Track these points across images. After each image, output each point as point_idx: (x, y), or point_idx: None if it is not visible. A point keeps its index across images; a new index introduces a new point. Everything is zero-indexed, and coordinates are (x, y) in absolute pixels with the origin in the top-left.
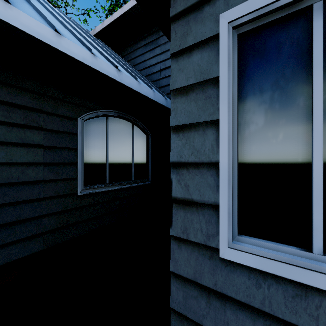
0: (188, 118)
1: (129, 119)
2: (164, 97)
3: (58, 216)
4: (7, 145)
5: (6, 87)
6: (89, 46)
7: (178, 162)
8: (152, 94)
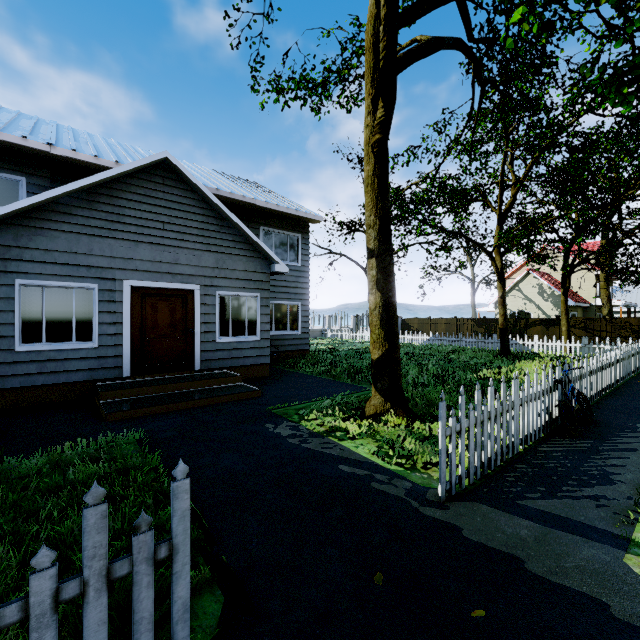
0: (1, 308)
1: None
2: None
3: None
4: None
5: None
6: None
7: None
8: None
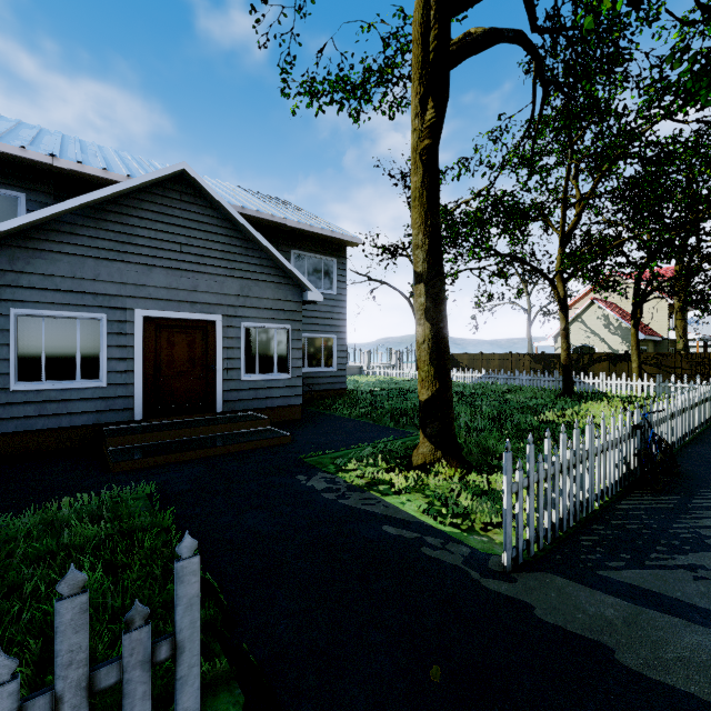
0: None
1: None
2: None
3: None
4: None
5: None
6: None
7: None
8: None
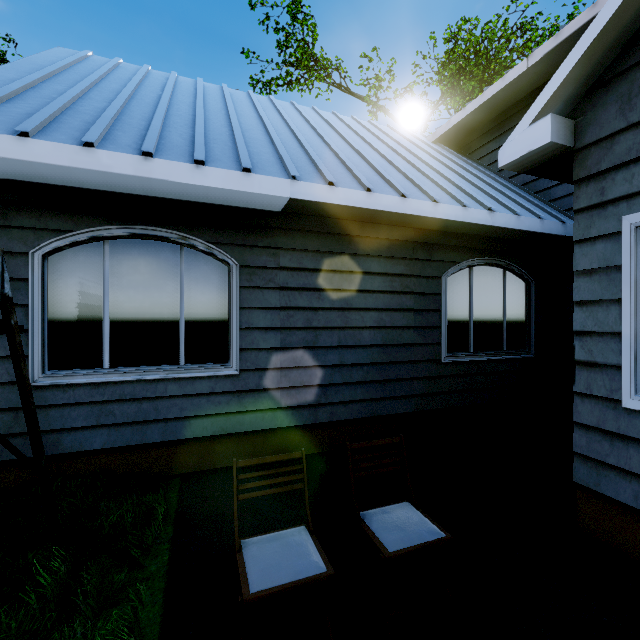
0: (591, 295)
1: (499, 265)
2: (560, 222)
3: (424, 381)
4: (390, 311)
5: (390, 260)
6: (458, 198)
7: (580, 331)
8: (538, 225)
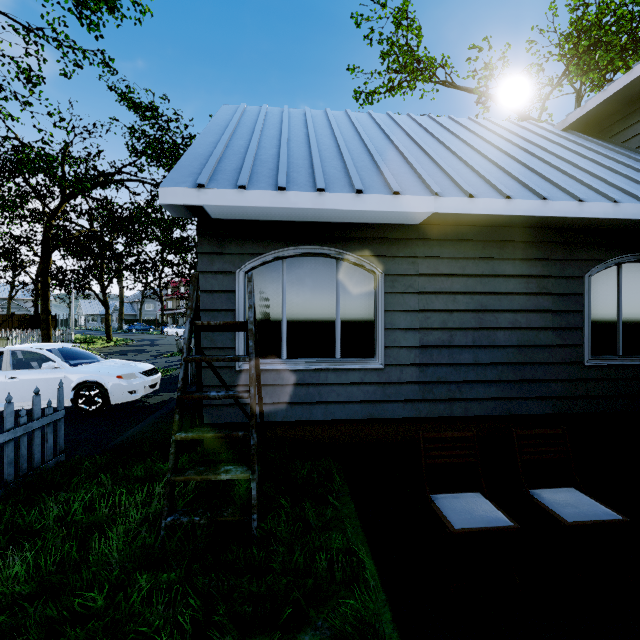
0: None
1: None
2: None
3: (563, 384)
4: (526, 312)
5: (526, 262)
6: (607, 194)
7: None
8: None
